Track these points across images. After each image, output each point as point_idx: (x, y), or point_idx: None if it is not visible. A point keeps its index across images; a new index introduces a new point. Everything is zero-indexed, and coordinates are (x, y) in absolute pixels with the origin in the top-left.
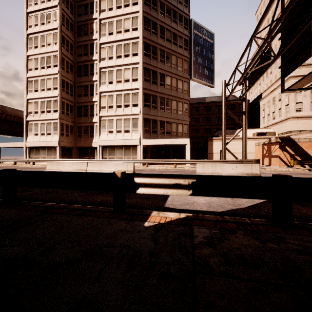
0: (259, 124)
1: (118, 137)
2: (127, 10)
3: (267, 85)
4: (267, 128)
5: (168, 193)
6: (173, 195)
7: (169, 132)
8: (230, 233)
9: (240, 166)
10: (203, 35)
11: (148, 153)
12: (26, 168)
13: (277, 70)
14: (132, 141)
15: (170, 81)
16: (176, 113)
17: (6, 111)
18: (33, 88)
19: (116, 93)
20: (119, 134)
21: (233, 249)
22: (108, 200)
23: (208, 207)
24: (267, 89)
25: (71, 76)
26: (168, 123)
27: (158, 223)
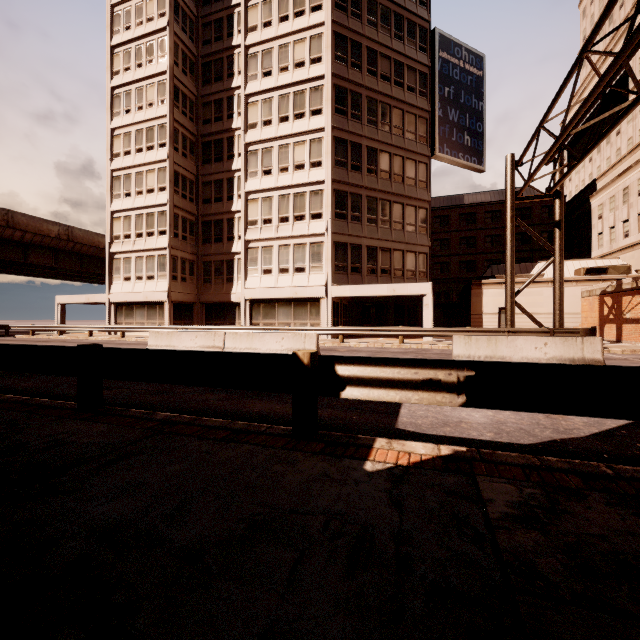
0: (589, 249)
1: (281, 281)
2: (300, 23)
3: (608, 161)
4: (609, 259)
5: (412, 400)
6: (410, 404)
7: (387, 270)
8: (572, 498)
9: (553, 342)
10: (460, 60)
11: (342, 315)
12: (110, 343)
13: (634, 126)
14: (311, 289)
15: (390, 163)
16: (402, 229)
17: (73, 236)
18: (123, 190)
19: (279, 193)
20: (283, 275)
21: (591, 538)
22: (276, 411)
23: (497, 434)
24: (610, 170)
25: (191, 163)
26: (384, 250)
27: (395, 465)
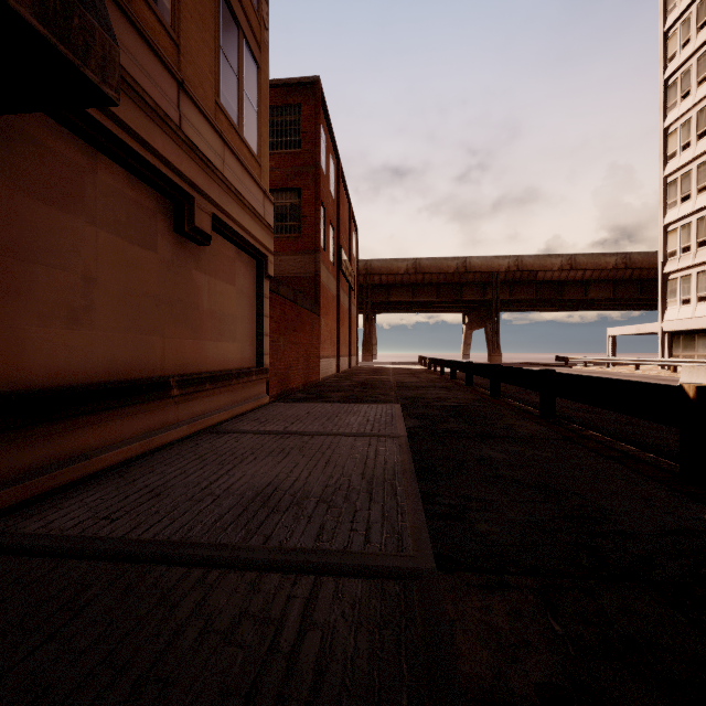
0: None
1: None
2: None
3: None
4: None
5: None
6: None
7: None
8: None
9: None
10: None
11: None
12: (650, 378)
13: None
14: None
15: None
16: None
17: (631, 262)
18: (679, 195)
19: None
20: None
21: None
22: None
23: None
24: None
25: None
26: None
27: None
